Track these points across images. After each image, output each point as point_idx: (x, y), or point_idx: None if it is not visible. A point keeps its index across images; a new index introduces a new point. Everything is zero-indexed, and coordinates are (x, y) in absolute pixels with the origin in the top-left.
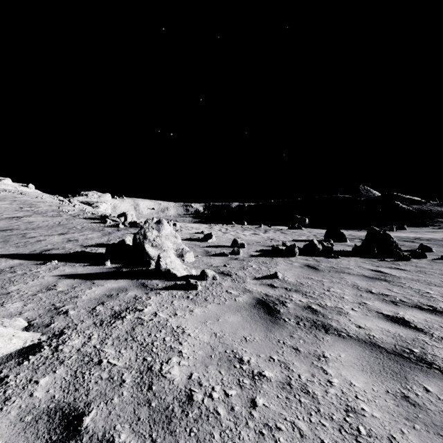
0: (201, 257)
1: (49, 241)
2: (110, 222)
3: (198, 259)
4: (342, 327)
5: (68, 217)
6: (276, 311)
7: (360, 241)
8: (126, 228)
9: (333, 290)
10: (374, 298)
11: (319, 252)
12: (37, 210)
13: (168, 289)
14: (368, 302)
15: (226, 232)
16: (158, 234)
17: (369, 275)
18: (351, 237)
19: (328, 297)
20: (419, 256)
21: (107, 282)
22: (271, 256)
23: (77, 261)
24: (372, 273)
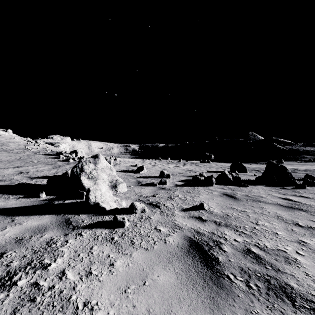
0: (133, 187)
1: (1, 174)
2: (63, 157)
3: (130, 189)
4: (308, 291)
5: (30, 153)
6: (214, 259)
7: (256, 171)
8: (75, 162)
9: (262, 223)
10: (308, 234)
11: (231, 181)
12: (5, 148)
13: (92, 227)
14: (307, 241)
15: (155, 165)
16: (95, 168)
17: (284, 203)
18: (248, 169)
19: (261, 233)
20: (310, 184)
21: (29, 218)
22: (193, 185)
23: (15, 193)
24: (284, 201)
